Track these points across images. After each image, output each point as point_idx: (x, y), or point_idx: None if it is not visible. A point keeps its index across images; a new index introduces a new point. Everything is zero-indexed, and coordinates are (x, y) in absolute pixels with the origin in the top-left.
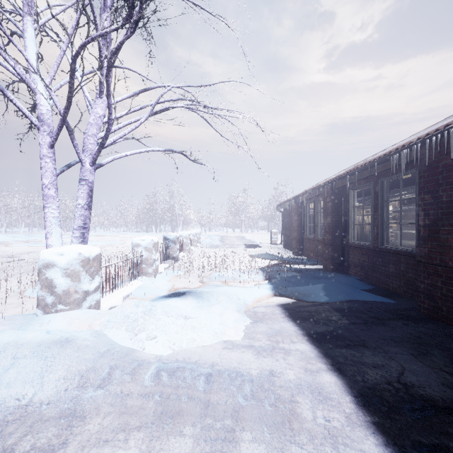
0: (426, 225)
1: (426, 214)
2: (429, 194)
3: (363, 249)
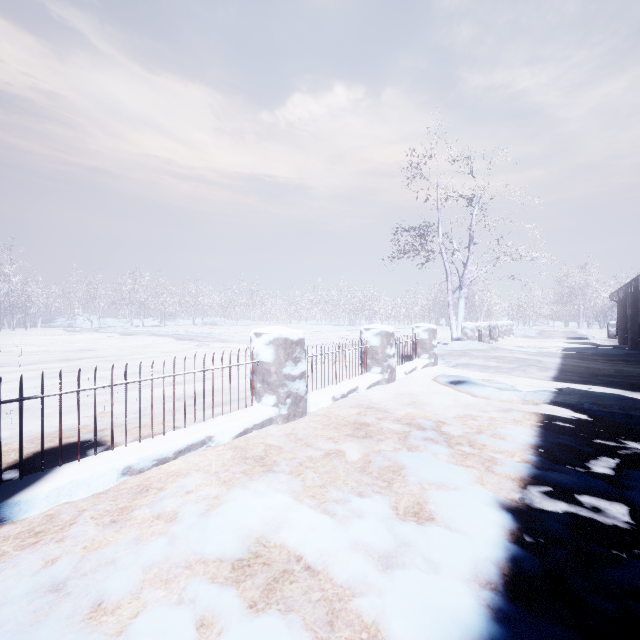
0: None
1: None
2: None
3: None
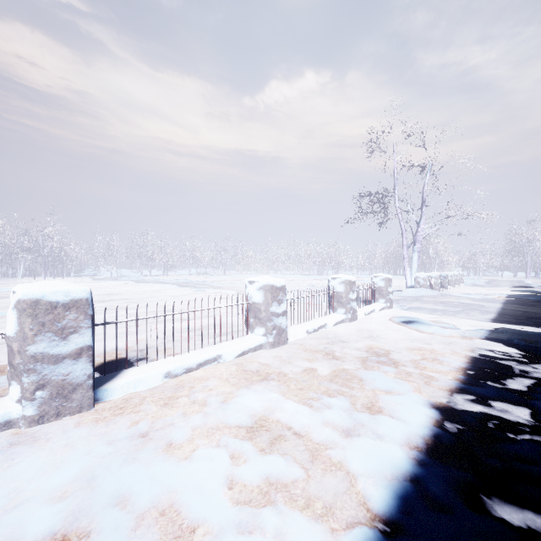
0: None
1: None
2: None
3: None
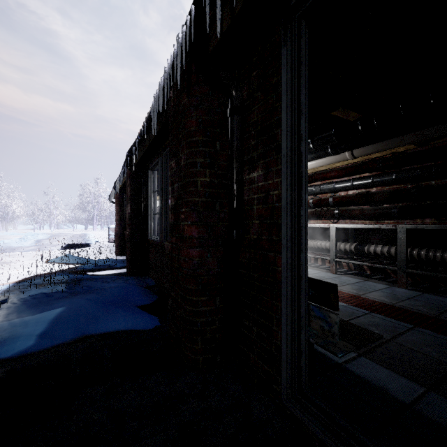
0: (172, 207)
1: (172, 190)
2: (174, 158)
3: (156, 246)
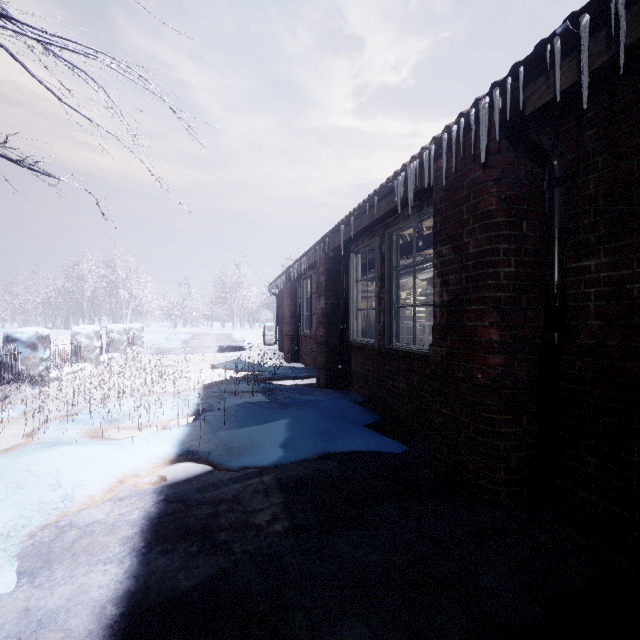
0: (444, 303)
1: (444, 283)
2: (449, 243)
3: (367, 350)
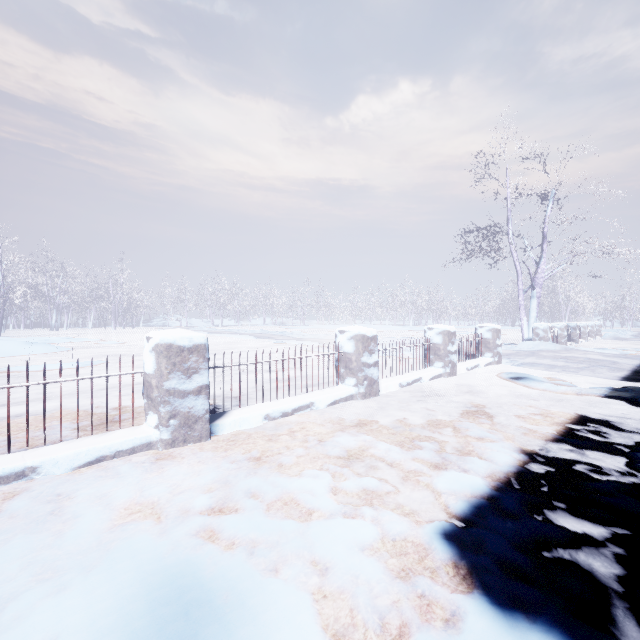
0: None
1: None
2: None
3: None
